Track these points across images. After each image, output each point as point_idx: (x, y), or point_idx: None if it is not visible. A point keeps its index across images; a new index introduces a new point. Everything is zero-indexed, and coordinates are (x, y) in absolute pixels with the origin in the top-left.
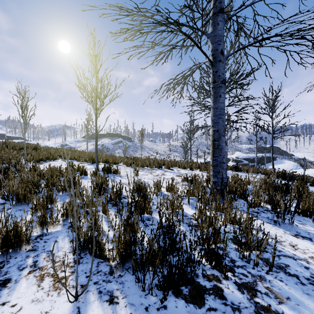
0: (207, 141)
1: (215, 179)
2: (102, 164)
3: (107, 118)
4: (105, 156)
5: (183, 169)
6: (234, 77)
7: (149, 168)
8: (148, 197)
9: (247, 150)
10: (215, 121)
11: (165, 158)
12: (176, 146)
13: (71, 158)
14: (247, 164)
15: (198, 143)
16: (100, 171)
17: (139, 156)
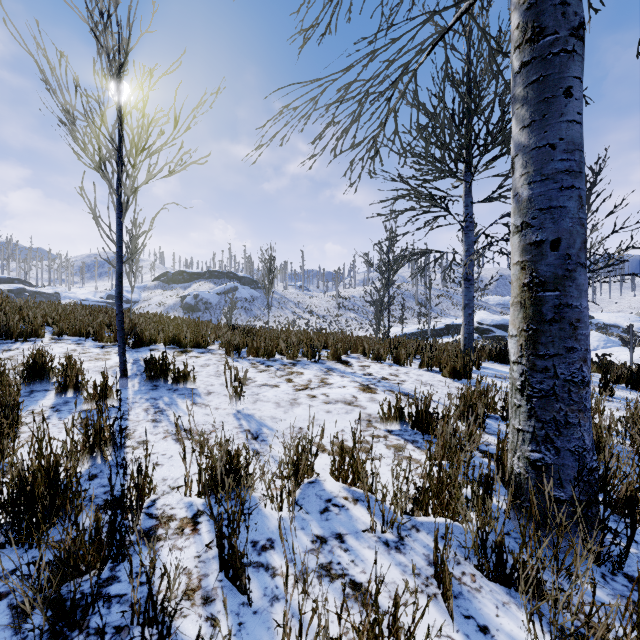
0: (416, 288)
1: (541, 452)
2: (163, 347)
3: (153, 218)
4: (177, 325)
5: (376, 360)
6: (508, 123)
7: (287, 360)
8: (258, 525)
9: (498, 308)
10: (543, 203)
11: (328, 324)
12: (353, 299)
13: (80, 333)
14: (501, 336)
15: (397, 291)
16: (139, 377)
17: (274, 320)
